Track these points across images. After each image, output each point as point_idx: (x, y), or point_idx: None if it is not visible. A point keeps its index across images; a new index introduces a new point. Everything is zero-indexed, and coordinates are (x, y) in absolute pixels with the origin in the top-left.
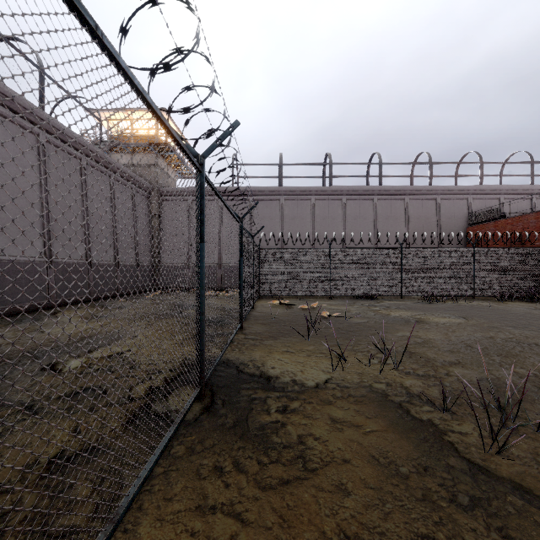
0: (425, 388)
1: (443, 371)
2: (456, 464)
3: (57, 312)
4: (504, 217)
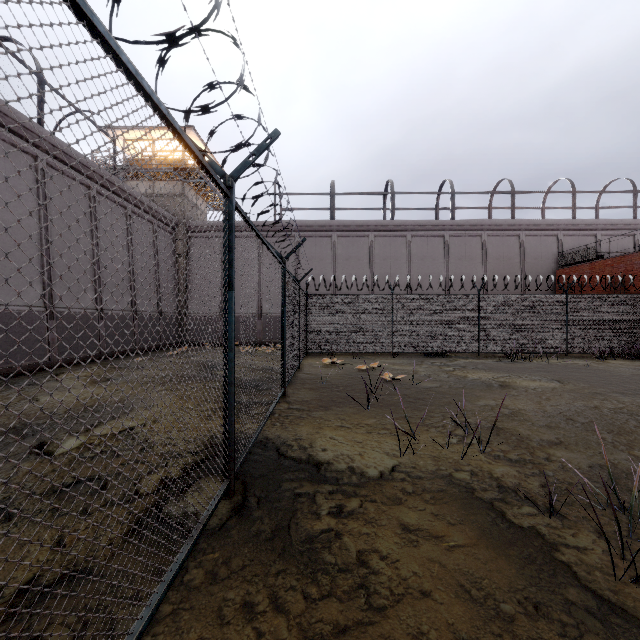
0: (522, 479)
1: (542, 455)
2: (578, 599)
3: (59, 374)
4: (602, 257)
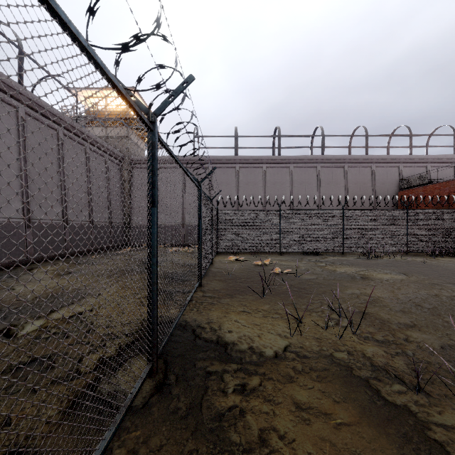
0: (389, 359)
1: (402, 336)
2: None
3: (34, 268)
4: (431, 182)
